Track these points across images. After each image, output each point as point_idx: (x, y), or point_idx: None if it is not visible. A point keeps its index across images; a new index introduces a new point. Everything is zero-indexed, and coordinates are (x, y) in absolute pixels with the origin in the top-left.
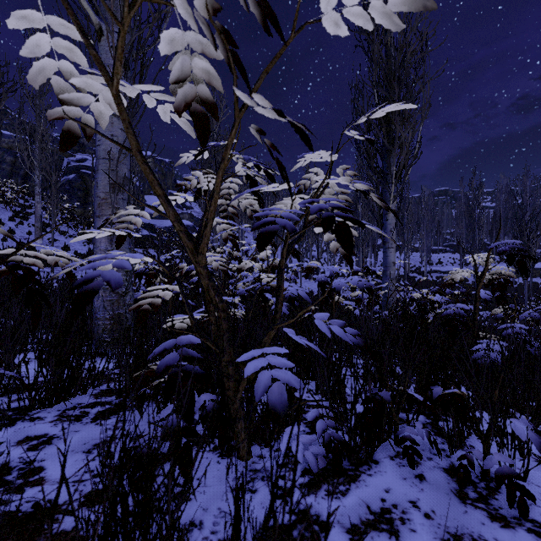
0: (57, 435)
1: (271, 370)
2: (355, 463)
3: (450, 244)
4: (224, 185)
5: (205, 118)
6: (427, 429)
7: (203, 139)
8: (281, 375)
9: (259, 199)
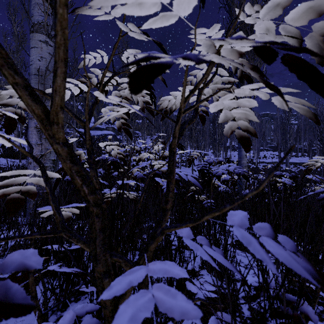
0: None
1: None
2: None
3: (271, 146)
4: (122, 86)
5: None
6: None
7: None
8: None
9: (150, 94)
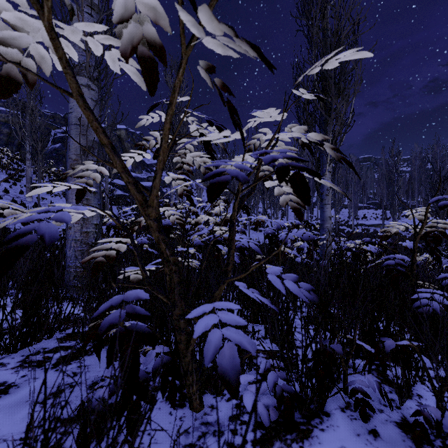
0: (16, 383)
1: (222, 329)
2: (306, 415)
3: (373, 202)
4: (180, 146)
5: (153, 64)
6: (373, 376)
7: (151, 86)
8: (233, 335)
9: (212, 158)
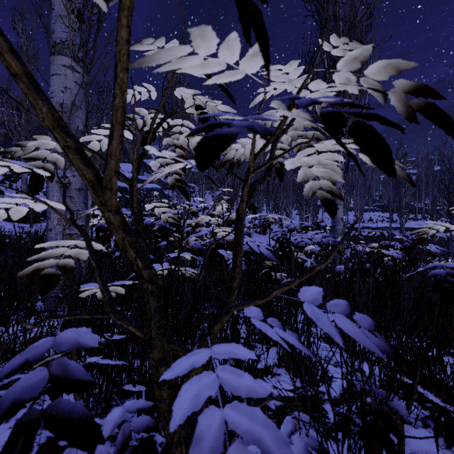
0: None
1: (225, 407)
2: None
3: (379, 205)
4: (174, 129)
5: None
6: (431, 430)
7: None
8: (245, 424)
9: None
